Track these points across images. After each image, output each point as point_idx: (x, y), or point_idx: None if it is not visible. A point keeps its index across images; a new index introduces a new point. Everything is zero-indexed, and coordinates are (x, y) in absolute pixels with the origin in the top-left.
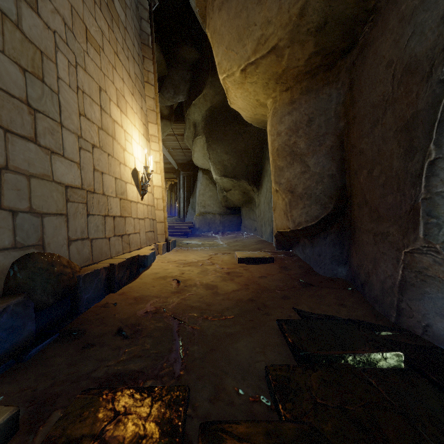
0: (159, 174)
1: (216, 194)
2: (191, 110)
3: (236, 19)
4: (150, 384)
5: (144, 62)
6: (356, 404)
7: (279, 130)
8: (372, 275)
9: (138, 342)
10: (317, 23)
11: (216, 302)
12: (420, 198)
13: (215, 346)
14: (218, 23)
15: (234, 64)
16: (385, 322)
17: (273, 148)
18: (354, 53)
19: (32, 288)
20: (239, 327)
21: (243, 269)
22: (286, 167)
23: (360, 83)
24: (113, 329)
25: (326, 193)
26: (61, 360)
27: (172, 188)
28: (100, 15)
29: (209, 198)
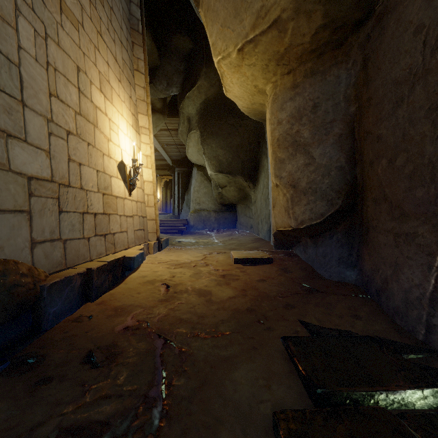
0: (150, 168)
1: (211, 191)
2: (185, 103)
3: None
4: None
5: (134, 48)
6: None
7: (280, 117)
8: (391, 282)
9: (109, 373)
10: None
11: (209, 312)
12: None
13: (207, 377)
14: None
15: (230, 43)
16: (411, 340)
17: (273, 138)
18: (369, 24)
19: None
20: (237, 348)
21: (240, 271)
22: (287, 159)
23: (377, 58)
24: (81, 354)
25: (333, 188)
26: (1, 405)
27: (167, 185)
28: None
29: (204, 195)
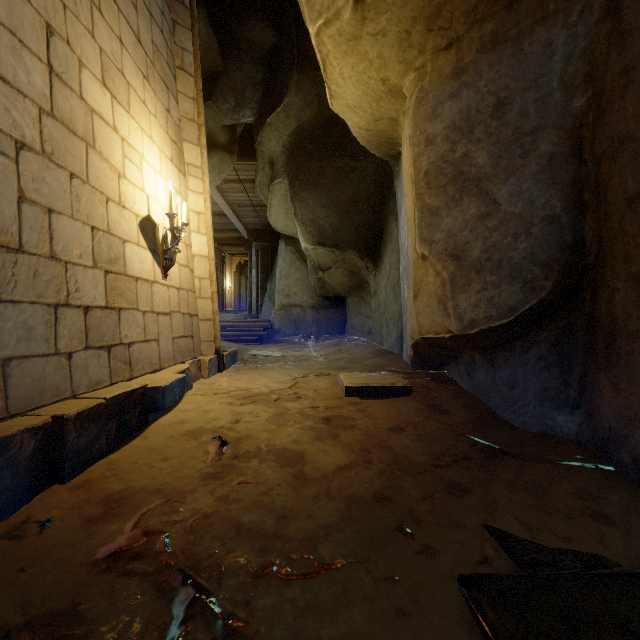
0: (204, 234)
1: (307, 276)
2: (265, 135)
3: None
4: None
5: (175, 31)
6: None
7: (430, 132)
8: None
9: None
10: None
11: (299, 506)
12: None
13: None
14: None
15: None
16: None
17: (418, 170)
18: None
19: None
20: (361, 614)
21: (356, 410)
22: (445, 207)
23: None
24: None
25: (536, 258)
26: None
27: (241, 269)
28: None
29: (295, 283)
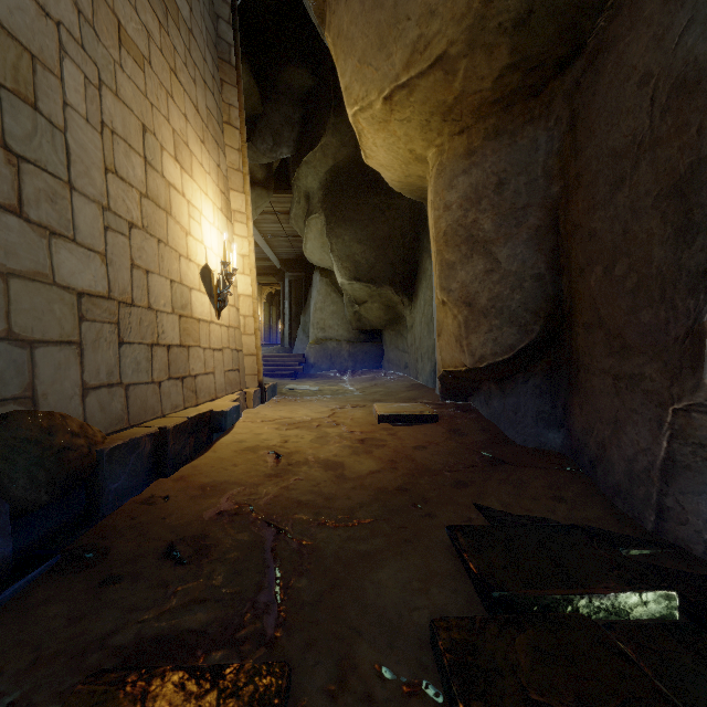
0: (249, 275)
1: (343, 309)
2: (302, 172)
3: (376, 11)
4: (219, 659)
5: (223, 89)
6: (605, 703)
7: (447, 200)
8: (610, 447)
9: (201, 571)
10: (515, 13)
11: (341, 493)
12: (705, 313)
13: (339, 578)
14: (345, 19)
15: (372, 88)
16: (635, 530)
17: (438, 230)
18: (578, 65)
19: (7, 477)
20: (382, 541)
21: (388, 434)
22: (459, 263)
23: (589, 117)
24: (158, 547)
25: (528, 307)
26: (57, 610)
27: (272, 299)
28: (144, 4)
29: (331, 316)
